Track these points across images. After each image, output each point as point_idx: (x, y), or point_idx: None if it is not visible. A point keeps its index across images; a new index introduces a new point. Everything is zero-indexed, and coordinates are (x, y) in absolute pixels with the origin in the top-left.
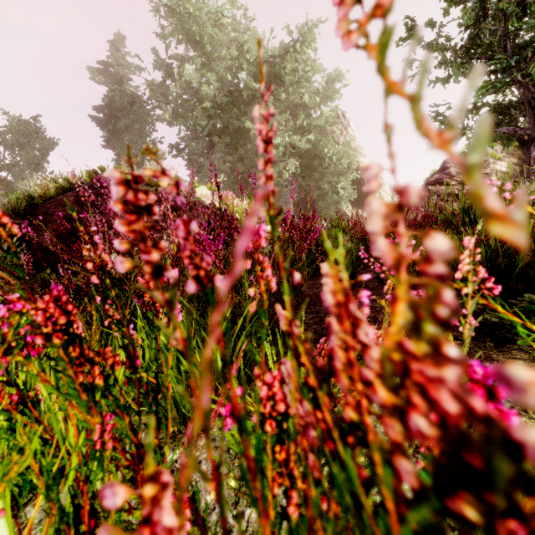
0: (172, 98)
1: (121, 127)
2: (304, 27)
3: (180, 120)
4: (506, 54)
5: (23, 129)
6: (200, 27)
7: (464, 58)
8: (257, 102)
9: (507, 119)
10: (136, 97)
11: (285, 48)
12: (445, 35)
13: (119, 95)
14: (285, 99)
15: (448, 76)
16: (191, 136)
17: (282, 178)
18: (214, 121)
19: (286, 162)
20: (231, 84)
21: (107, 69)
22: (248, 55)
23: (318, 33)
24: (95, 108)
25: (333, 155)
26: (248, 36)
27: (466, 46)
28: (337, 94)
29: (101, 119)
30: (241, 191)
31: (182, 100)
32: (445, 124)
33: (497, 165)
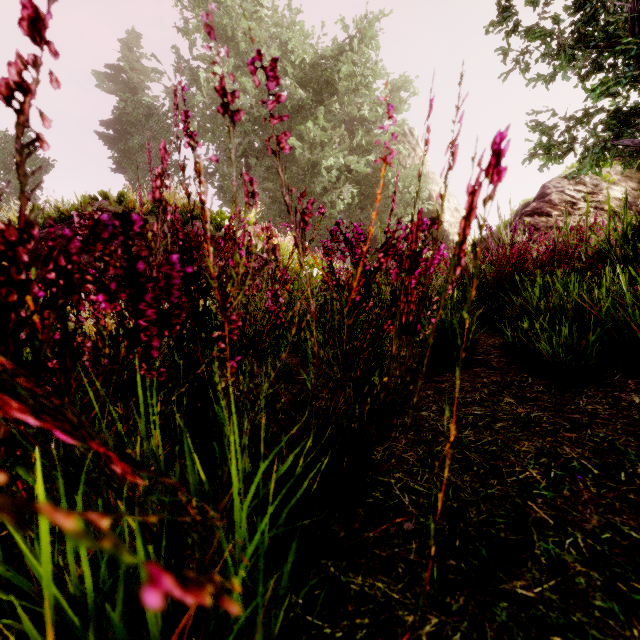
0: (198, 109)
1: (135, 146)
2: (363, 20)
3: (207, 137)
4: (637, 37)
5: (10, 147)
6: (232, 20)
7: (576, 47)
8: (305, 114)
9: (631, 129)
10: (153, 108)
11: (339, 46)
12: (550, 17)
13: (133, 106)
14: (339, 112)
15: (553, 72)
16: (221, 157)
17: (336, 209)
18: (250, 138)
19: (340, 189)
20: (271, 92)
21: (118, 75)
22: (293, 57)
23: (380, 30)
24: (103, 123)
25: (398, 182)
26: (293, 32)
27: (579, 31)
28: (404, 104)
29: (110, 136)
30: (226, 111)
31: (210, 112)
32: (550, 136)
33: (612, 191)
